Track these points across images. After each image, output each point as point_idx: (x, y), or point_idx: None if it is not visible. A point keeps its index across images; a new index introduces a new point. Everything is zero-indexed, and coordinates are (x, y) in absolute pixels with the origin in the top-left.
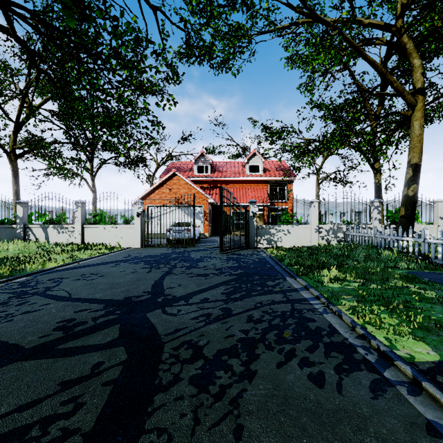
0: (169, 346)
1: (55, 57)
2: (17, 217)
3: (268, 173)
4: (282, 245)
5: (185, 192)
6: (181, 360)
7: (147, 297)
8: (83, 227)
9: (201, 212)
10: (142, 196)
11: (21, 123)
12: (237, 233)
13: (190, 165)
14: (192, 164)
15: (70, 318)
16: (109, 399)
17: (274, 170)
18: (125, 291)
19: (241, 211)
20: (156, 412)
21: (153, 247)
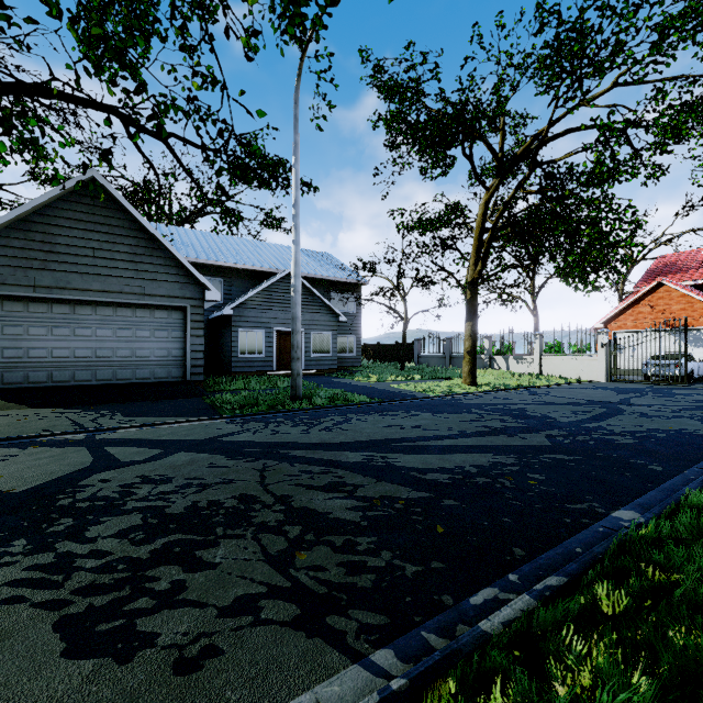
0: (629, 411)
1: (545, 249)
2: (484, 349)
3: None
4: None
5: (681, 309)
6: (633, 413)
7: (616, 402)
8: (540, 358)
9: None
10: (606, 320)
11: None
12: None
13: (698, 257)
14: None
15: (571, 401)
16: (602, 413)
17: None
18: (599, 399)
19: None
20: (620, 416)
21: (622, 382)
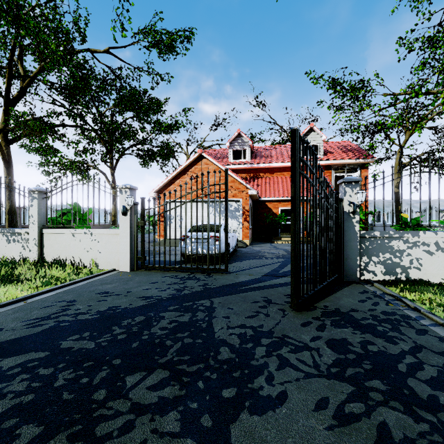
0: None
1: None
2: None
3: (330, 155)
4: (421, 276)
5: (216, 181)
6: None
7: None
8: (42, 232)
9: (237, 210)
10: (159, 189)
11: (13, 99)
12: (289, 239)
13: (223, 152)
14: (227, 151)
15: None
16: None
17: (338, 152)
18: None
19: (331, 200)
20: None
21: (151, 270)
